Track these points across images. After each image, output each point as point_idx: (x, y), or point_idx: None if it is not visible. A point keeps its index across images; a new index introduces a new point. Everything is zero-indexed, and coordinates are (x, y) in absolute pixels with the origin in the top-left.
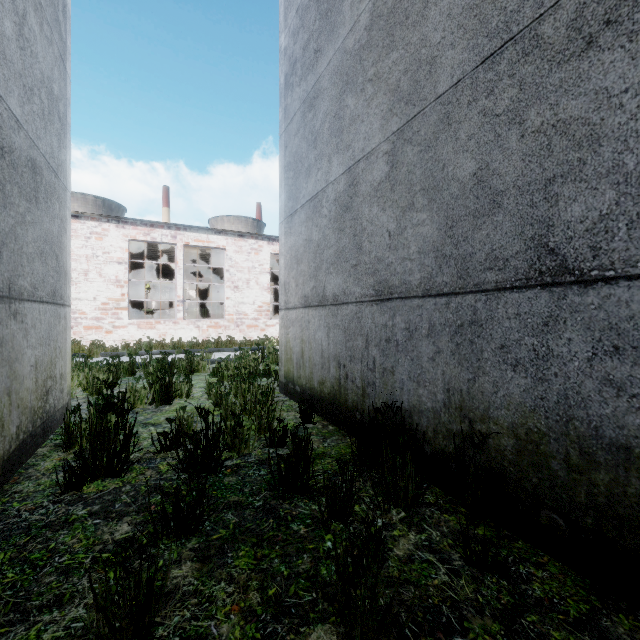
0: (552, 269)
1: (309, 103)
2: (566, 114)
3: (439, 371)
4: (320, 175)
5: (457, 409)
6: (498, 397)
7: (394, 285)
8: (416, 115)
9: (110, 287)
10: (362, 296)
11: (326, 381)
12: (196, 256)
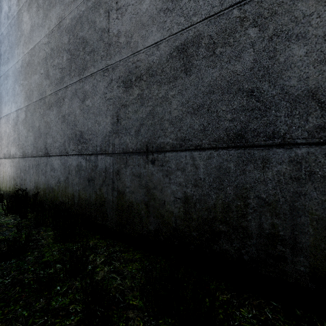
0: (47, 153)
1: (6, 76)
2: (48, 120)
3: (34, 178)
4: (9, 107)
5: (36, 187)
6: (41, 182)
7: (26, 153)
8: (30, 104)
9: None
10: (20, 155)
11: (11, 186)
12: None
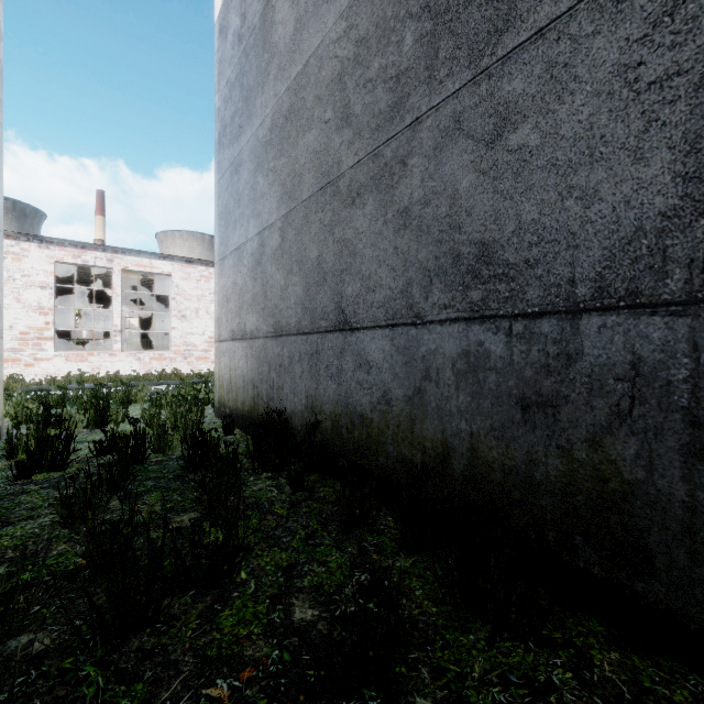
0: (343, 321)
1: (235, 167)
2: (347, 236)
3: (303, 384)
4: (242, 231)
5: (311, 408)
6: (326, 397)
7: (283, 325)
8: (293, 208)
9: (31, 314)
10: (267, 332)
11: (246, 401)
12: (137, 281)
